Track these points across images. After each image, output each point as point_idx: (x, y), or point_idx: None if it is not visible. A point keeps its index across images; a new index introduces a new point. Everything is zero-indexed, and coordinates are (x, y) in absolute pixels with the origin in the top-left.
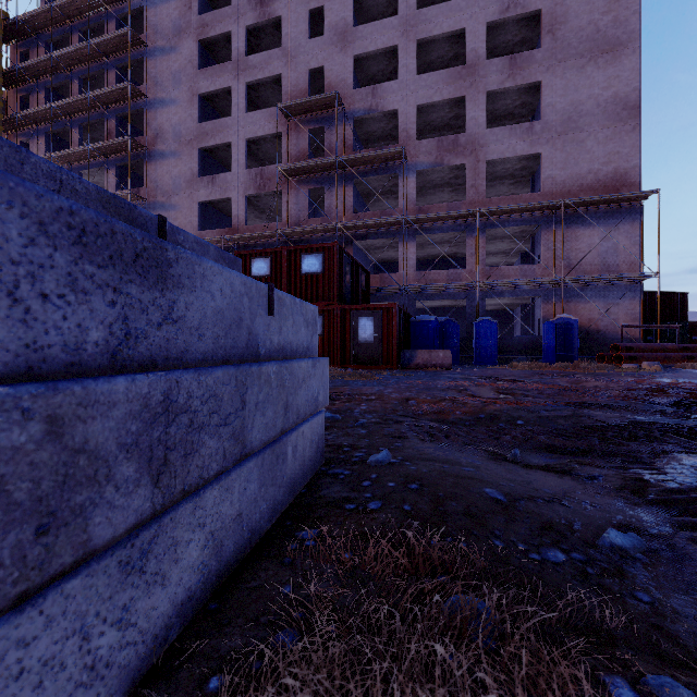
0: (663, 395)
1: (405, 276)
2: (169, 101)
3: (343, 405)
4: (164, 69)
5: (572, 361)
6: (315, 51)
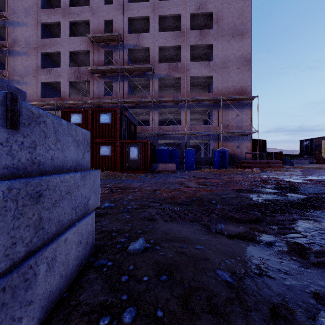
0: (268, 184)
1: (153, 127)
2: (22, 24)
3: (118, 196)
4: (19, 5)
5: (225, 168)
6: (108, 11)
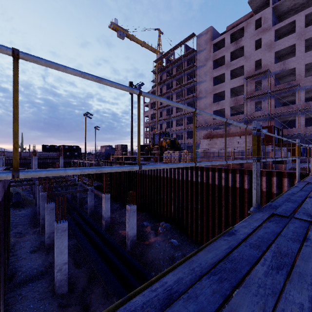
0: None
1: (299, 129)
2: (203, 81)
3: None
4: (202, 72)
5: None
6: (257, 54)
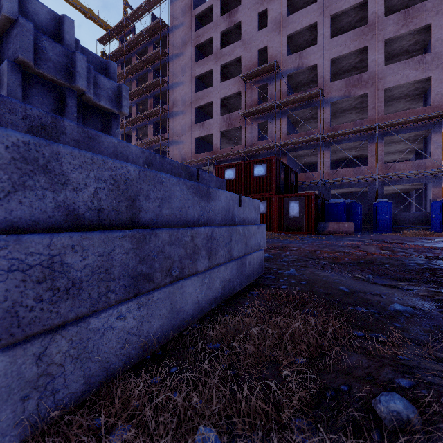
0: None
1: (322, 173)
2: (179, 83)
3: (276, 252)
4: (177, 66)
5: None
6: (262, 38)
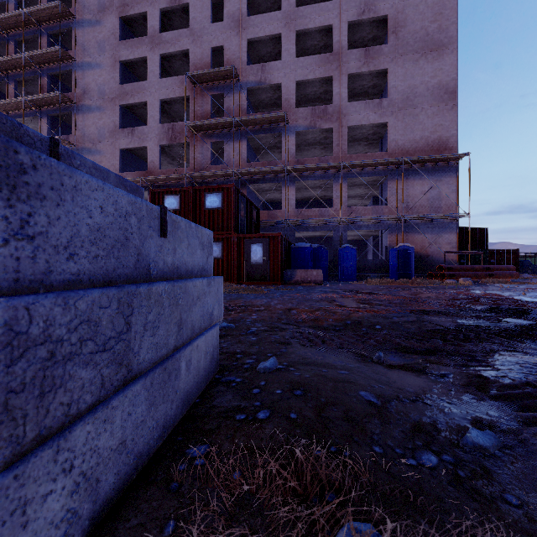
0: (478, 303)
1: (287, 212)
2: (95, 65)
3: (237, 315)
4: (91, 38)
5: (410, 277)
6: (216, 33)
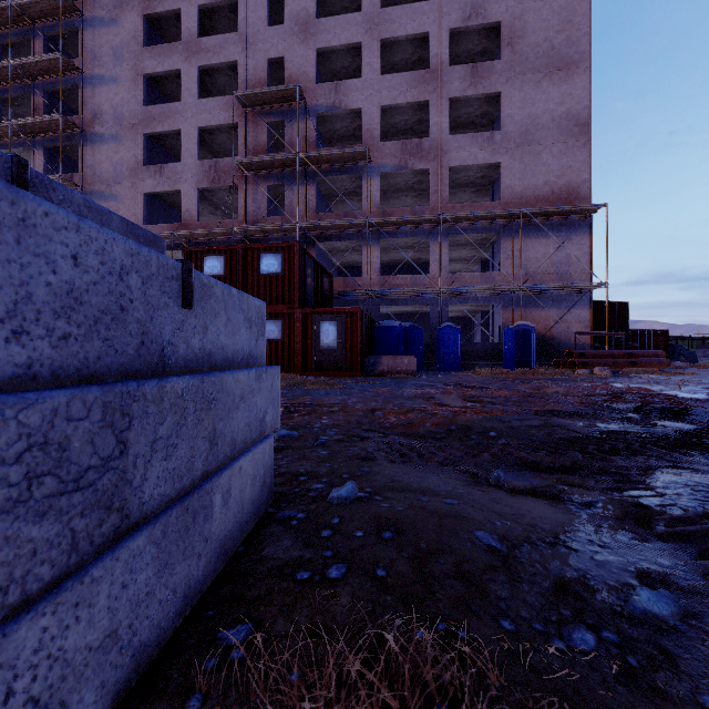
0: (621, 401)
1: (369, 280)
2: (109, 79)
3: (302, 419)
4: (104, 42)
5: (530, 366)
6: (275, 40)
